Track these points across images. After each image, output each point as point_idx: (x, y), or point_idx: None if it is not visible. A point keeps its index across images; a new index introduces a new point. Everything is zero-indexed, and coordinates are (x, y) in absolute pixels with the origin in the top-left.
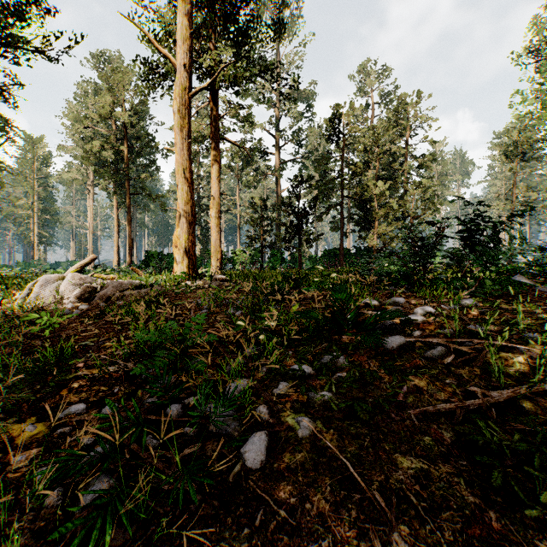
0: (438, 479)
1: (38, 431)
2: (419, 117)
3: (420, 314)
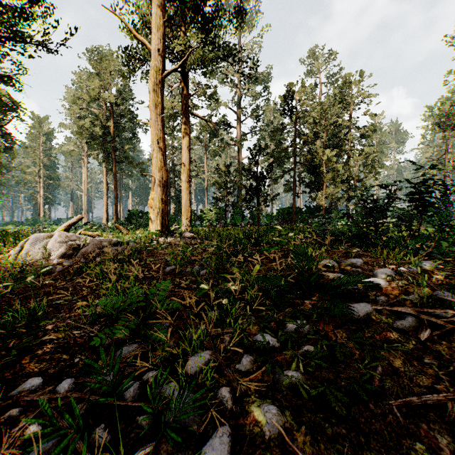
0: None
1: None
2: (361, 93)
3: (380, 277)
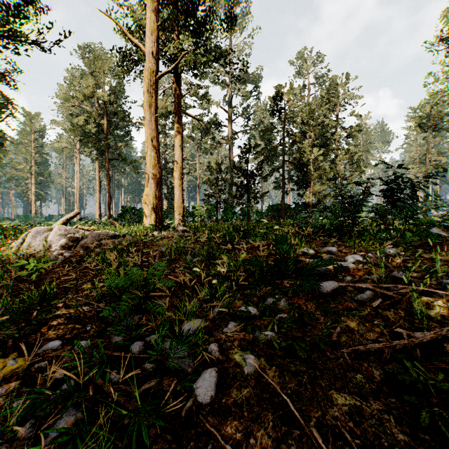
0: (370, 415)
1: (19, 365)
2: (347, 95)
3: (350, 262)
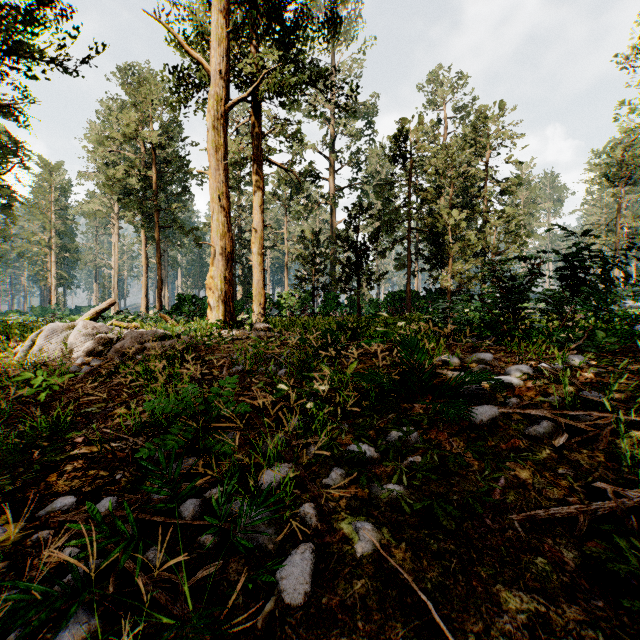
0: (564, 630)
1: (8, 536)
2: (502, 133)
3: (514, 376)
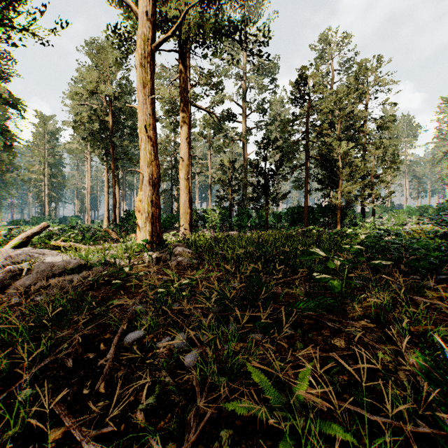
0: None
1: None
2: (379, 81)
3: None
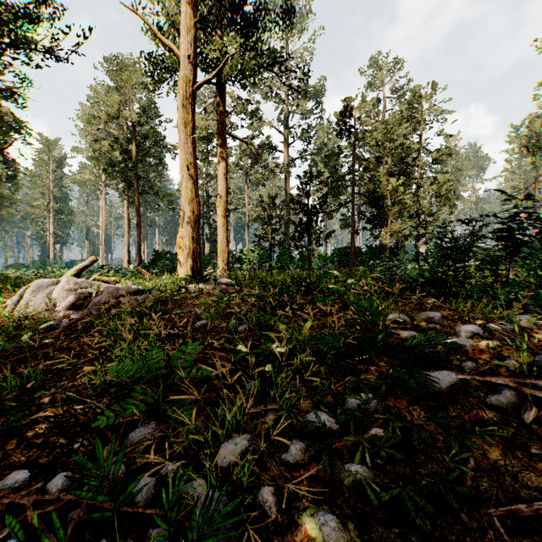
0: None
1: None
2: (433, 110)
3: (465, 336)
